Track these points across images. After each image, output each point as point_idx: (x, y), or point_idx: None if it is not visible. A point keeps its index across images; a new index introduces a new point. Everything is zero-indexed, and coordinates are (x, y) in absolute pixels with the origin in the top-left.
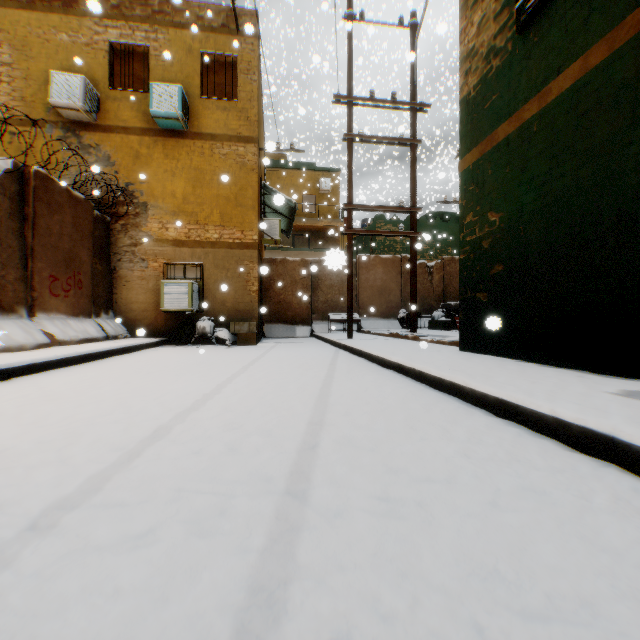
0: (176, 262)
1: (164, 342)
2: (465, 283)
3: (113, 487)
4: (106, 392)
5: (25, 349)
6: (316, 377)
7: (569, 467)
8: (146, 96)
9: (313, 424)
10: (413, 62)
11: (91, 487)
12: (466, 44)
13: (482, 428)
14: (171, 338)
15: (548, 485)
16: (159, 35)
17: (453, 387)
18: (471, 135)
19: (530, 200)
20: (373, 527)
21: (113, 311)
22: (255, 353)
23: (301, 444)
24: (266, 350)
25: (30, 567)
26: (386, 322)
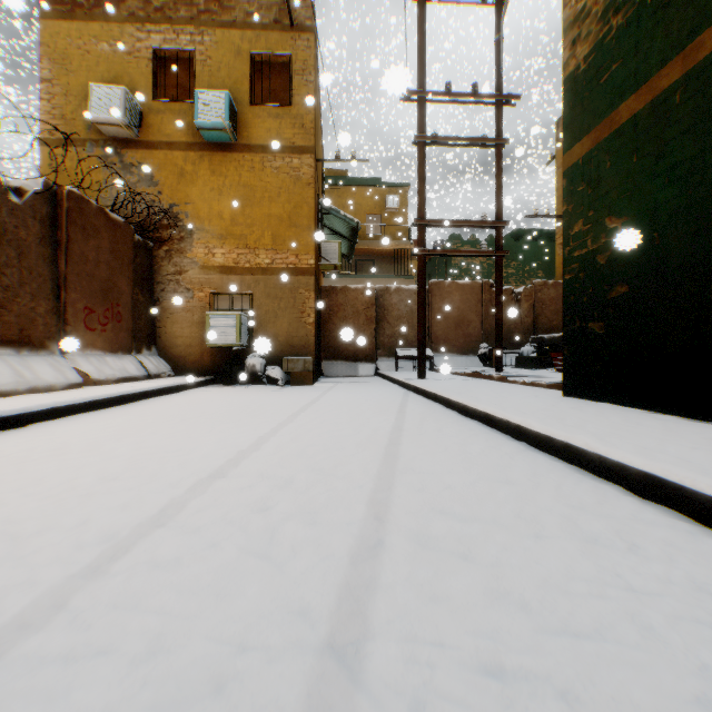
0: (223, 291)
1: (210, 381)
2: (571, 310)
3: (68, 616)
4: (124, 446)
5: (54, 390)
6: (381, 429)
7: None
8: (191, 106)
9: (375, 504)
10: (498, 46)
11: (37, 613)
12: (573, 5)
13: (628, 521)
14: (218, 377)
15: None
16: (205, 37)
17: (568, 450)
18: (580, 121)
19: (669, 196)
20: None
21: (156, 347)
22: (310, 396)
23: (357, 541)
24: (323, 392)
25: None
26: (464, 359)
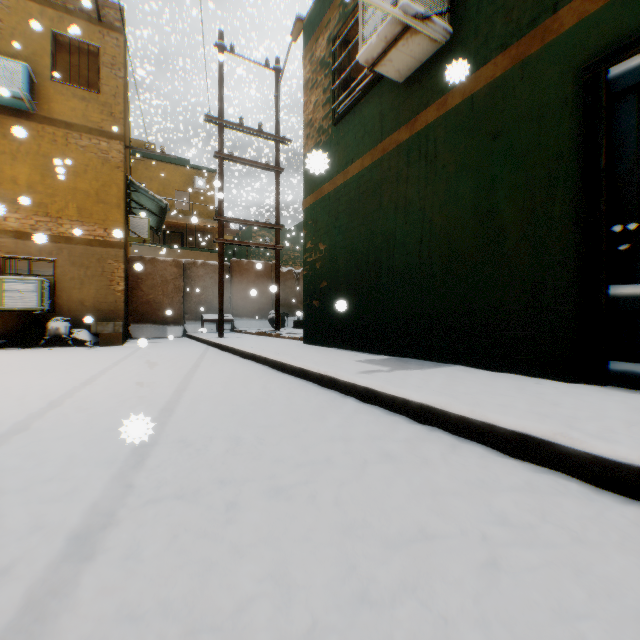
0: (20, 256)
1: (4, 345)
2: (307, 293)
3: (39, 425)
4: None
5: None
6: (184, 367)
7: (316, 394)
8: None
9: (178, 391)
10: (277, 101)
11: (22, 427)
12: (307, 114)
13: (286, 384)
14: (13, 340)
15: (299, 400)
16: None
17: (282, 365)
18: (310, 183)
19: (340, 240)
20: (205, 419)
21: None
22: (123, 352)
23: (169, 399)
24: (135, 349)
25: (13, 448)
26: (258, 322)
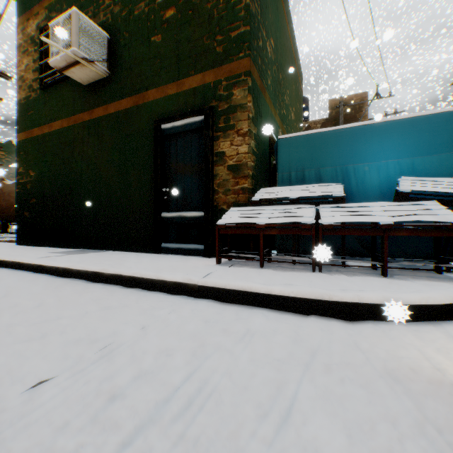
0: None
1: None
2: (20, 206)
3: None
4: None
5: None
6: None
7: (4, 273)
8: None
9: None
10: None
11: None
12: (21, 70)
13: None
14: None
15: None
16: None
17: None
18: (23, 124)
19: (47, 171)
20: None
21: None
22: None
23: None
24: None
25: None
26: None
